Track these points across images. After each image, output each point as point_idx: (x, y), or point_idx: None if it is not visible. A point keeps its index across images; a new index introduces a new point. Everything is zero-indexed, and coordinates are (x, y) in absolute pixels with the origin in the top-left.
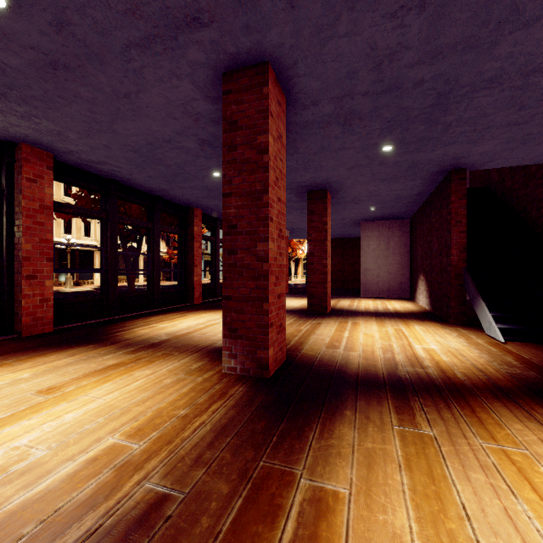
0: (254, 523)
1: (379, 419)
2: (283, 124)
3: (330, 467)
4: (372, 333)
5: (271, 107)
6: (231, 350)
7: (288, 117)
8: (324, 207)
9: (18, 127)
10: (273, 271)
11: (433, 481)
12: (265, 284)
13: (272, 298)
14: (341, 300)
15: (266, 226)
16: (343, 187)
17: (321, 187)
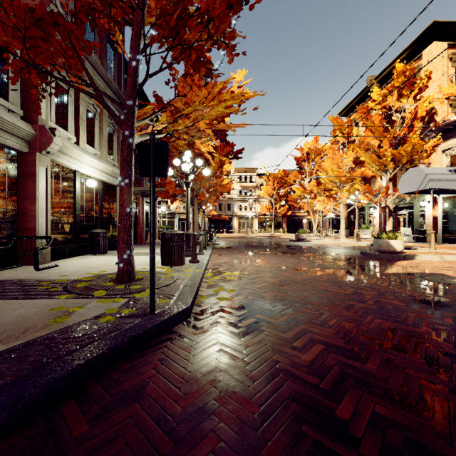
0: None
1: None
2: None
3: None
4: None
5: None
6: None
7: None
8: None
9: None
10: None
11: None
12: None
13: None
14: None
15: None
16: None
17: None
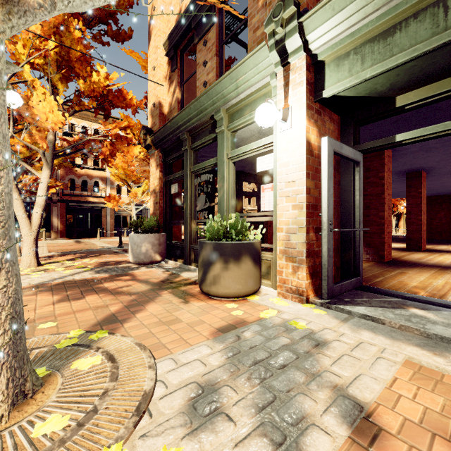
0: (386, 271)
1: (430, 269)
2: (390, 162)
3: (407, 271)
4: (450, 258)
5: (385, 161)
6: (367, 252)
7: (392, 154)
8: (419, 182)
9: (272, 172)
10: (386, 222)
11: (439, 274)
12: (383, 227)
13: (385, 233)
14: (439, 246)
15: (383, 206)
16: (435, 169)
17: (416, 170)
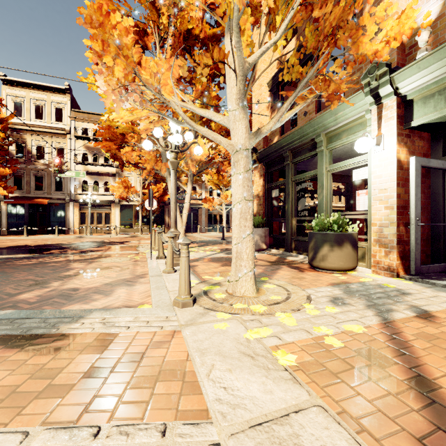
0: None
1: None
2: None
3: None
4: None
5: None
6: None
7: None
8: None
9: None
10: None
11: None
12: None
13: None
14: None
15: None
16: None
17: None
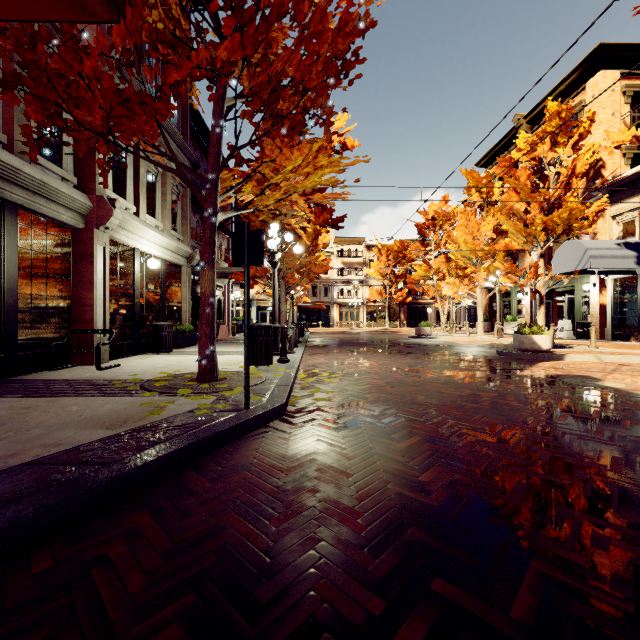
0: None
1: None
2: None
3: None
4: None
5: None
6: None
7: None
8: None
9: None
10: None
11: None
12: None
13: None
14: None
15: None
16: None
17: None
